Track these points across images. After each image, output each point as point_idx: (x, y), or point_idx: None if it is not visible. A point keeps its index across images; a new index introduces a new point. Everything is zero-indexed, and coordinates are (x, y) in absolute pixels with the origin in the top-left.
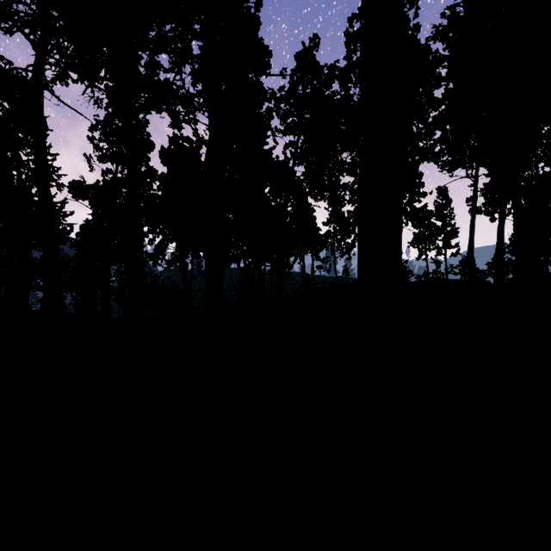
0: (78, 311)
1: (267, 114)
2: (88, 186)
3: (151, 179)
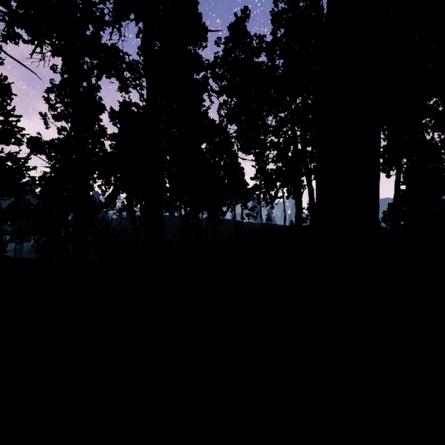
0: (39, 252)
1: (203, 80)
2: (44, 142)
3: (101, 136)
